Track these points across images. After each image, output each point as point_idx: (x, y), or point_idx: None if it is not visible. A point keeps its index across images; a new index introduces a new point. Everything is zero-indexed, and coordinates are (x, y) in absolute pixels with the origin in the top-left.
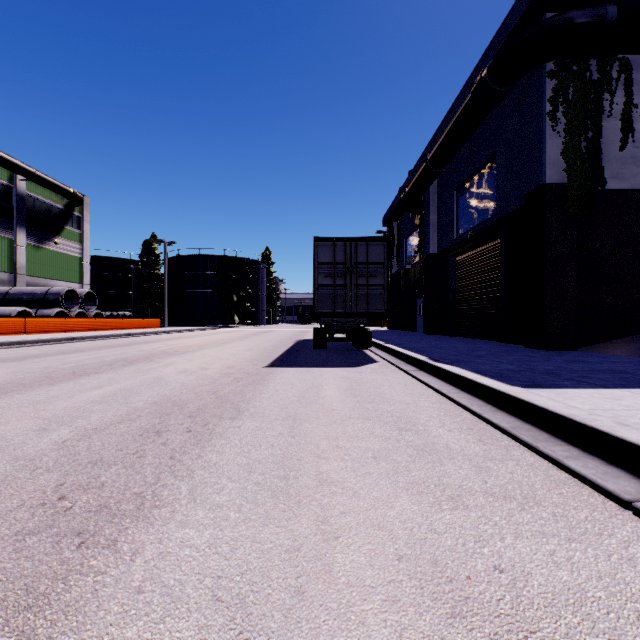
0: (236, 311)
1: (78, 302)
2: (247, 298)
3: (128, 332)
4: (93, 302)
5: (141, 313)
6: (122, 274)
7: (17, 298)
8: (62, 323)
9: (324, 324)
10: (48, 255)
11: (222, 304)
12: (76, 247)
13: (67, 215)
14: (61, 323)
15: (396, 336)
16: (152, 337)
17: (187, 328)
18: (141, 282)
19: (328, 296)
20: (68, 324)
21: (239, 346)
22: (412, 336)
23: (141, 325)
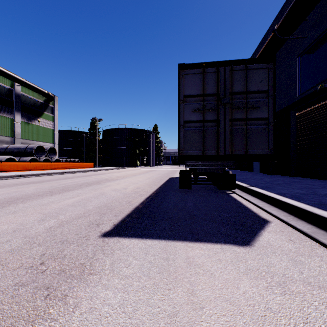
0: (138, 158)
1: (45, 153)
2: (144, 151)
3: (66, 171)
4: (54, 153)
5: (89, 160)
6: (80, 139)
7: (11, 151)
8: (28, 165)
9: (190, 167)
10: (34, 128)
11: (130, 154)
12: (50, 123)
13: (45, 106)
14: (27, 165)
15: (245, 176)
16: (78, 174)
17: (107, 168)
18: (89, 143)
19: (196, 134)
20: (32, 166)
21: (120, 184)
22: (258, 176)
23: (81, 166)
